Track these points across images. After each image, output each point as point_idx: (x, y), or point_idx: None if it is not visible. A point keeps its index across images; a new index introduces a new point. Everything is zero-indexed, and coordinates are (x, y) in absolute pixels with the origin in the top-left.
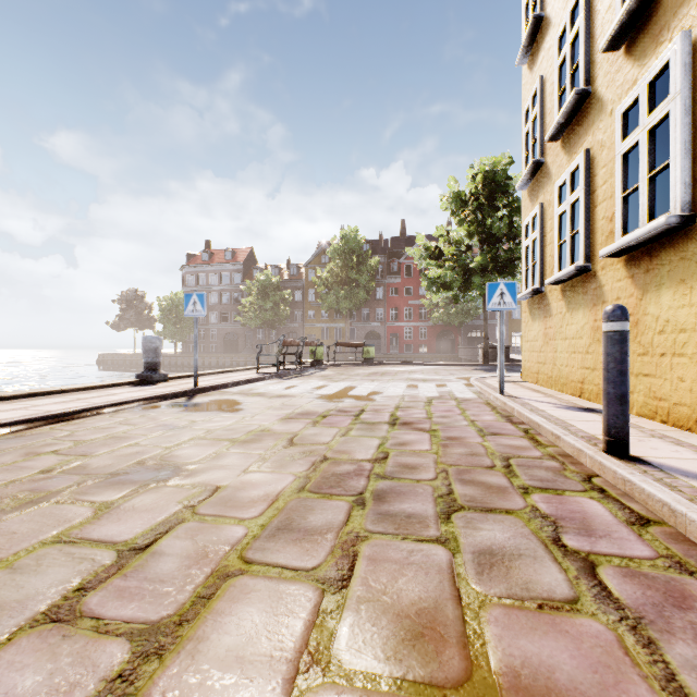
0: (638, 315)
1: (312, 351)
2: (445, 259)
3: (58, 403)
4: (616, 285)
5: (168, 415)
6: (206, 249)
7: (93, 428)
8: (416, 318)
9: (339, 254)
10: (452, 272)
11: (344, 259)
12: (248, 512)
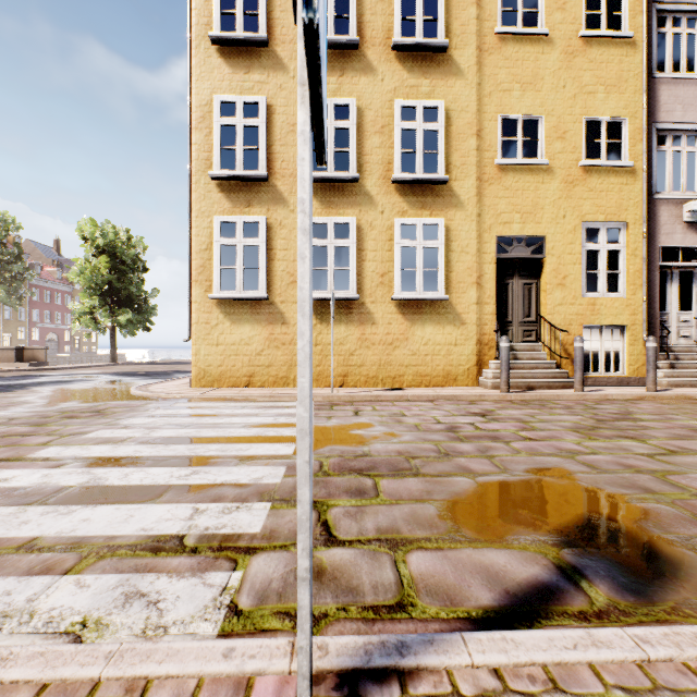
0: (409, 335)
1: None
2: None
3: None
4: (389, 316)
5: None
6: None
7: None
8: None
9: None
10: None
11: None
12: (683, 423)
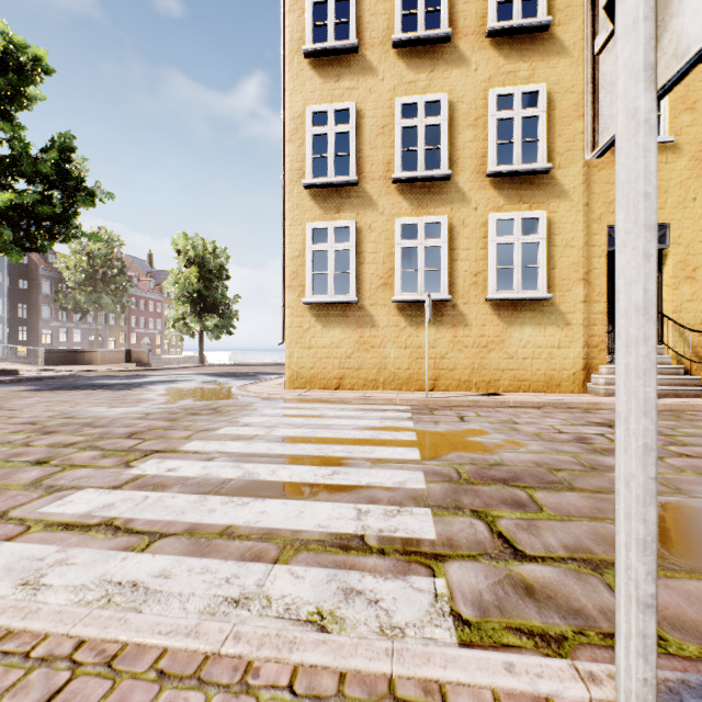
0: (505, 337)
1: None
2: None
3: None
4: (482, 317)
5: None
6: None
7: None
8: None
9: None
10: None
11: None
12: None
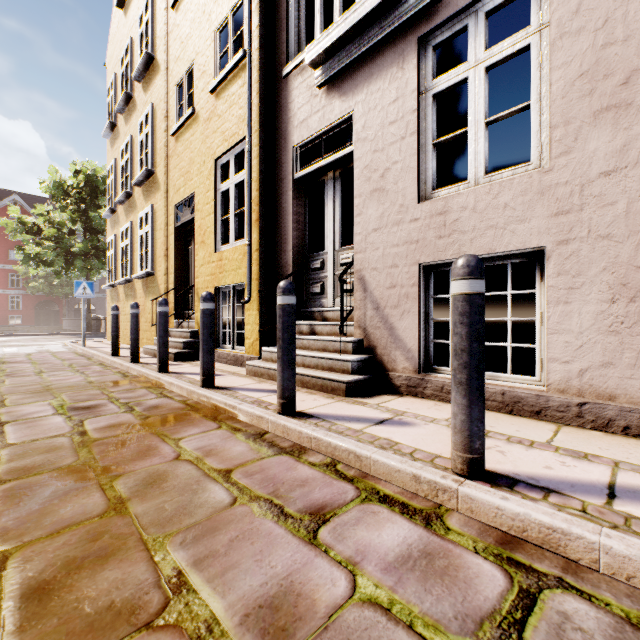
0: (145, 306)
1: None
2: (46, 238)
3: None
4: (140, 292)
5: None
6: None
7: None
8: (5, 285)
9: None
10: (54, 252)
11: None
12: None
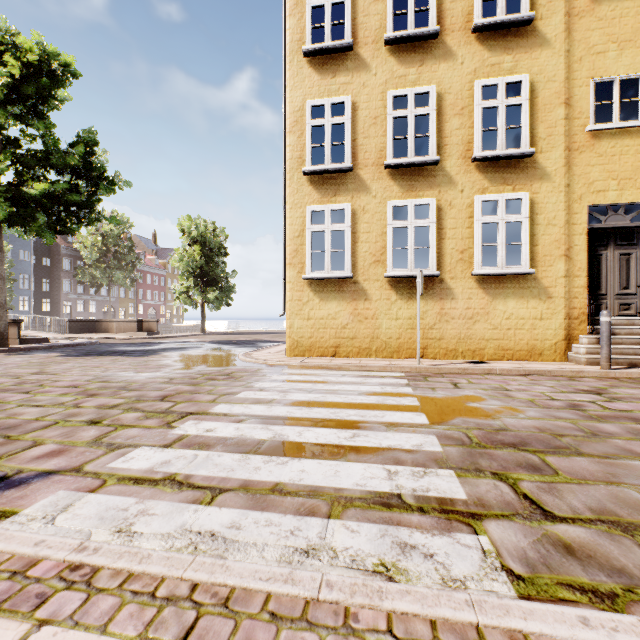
0: (489, 309)
1: None
2: None
3: None
4: (468, 291)
5: None
6: None
7: None
8: None
9: None
10: None
11: None
12: None
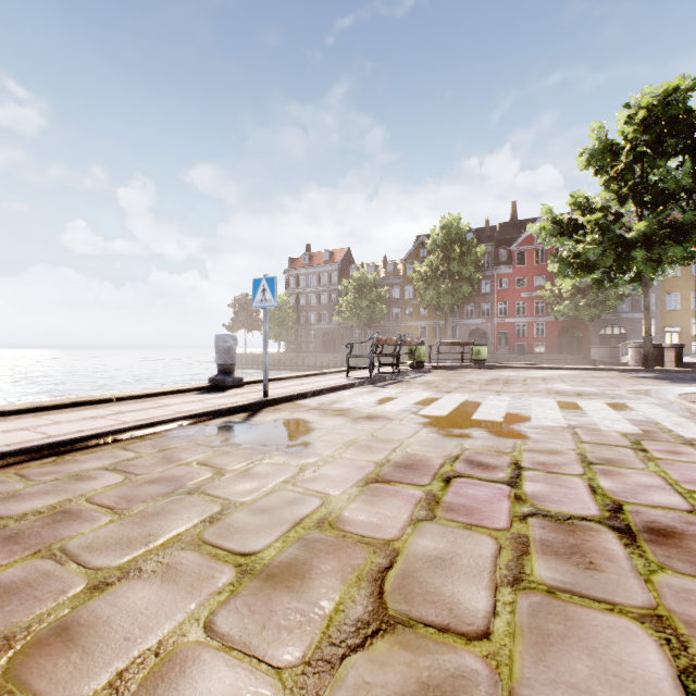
0: None
1: (410, 351)
2: (585, 233)
3: (84, 419)
4: None
5: (196, 451)
6: (306, 252)
7: (65, 477)
8: (531, 313)
9: (439, 245)
10: (598, 247)
11: (445, 251)
12: None
